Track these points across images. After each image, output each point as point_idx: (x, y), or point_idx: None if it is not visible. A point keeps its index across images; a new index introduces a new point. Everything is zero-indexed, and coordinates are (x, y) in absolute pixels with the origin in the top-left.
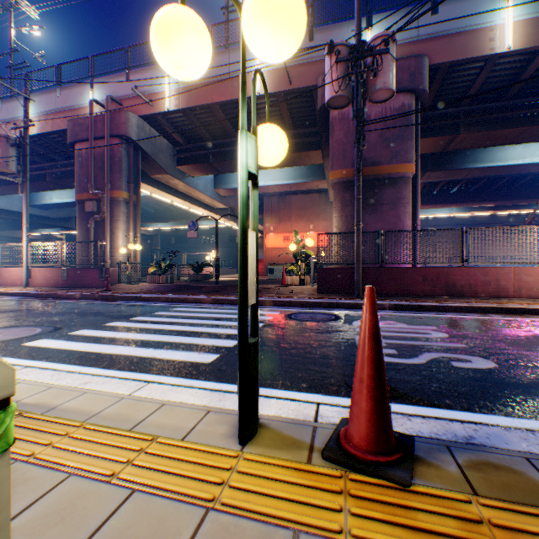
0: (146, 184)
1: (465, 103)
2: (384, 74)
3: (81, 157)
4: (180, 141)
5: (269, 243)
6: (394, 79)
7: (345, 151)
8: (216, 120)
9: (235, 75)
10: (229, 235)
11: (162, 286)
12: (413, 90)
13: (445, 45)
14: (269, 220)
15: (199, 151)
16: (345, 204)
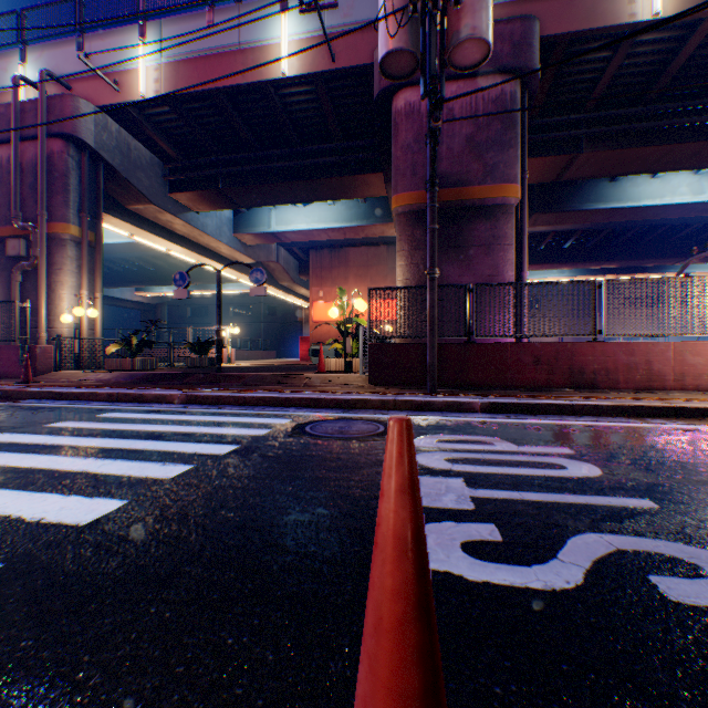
0: (118, 219)
1: (589, 106)
2: (474, 13)
3: (0, 169)
4: (173, 155)
5: (318, 315)
6: (490, 24)
7: (416, 163)
8: (224, 120)
9: (248, 45)
10: (268, 305)
11: (123, 375)
12: (519, 70)
13: (564, 8)
14: (318, 282)
15: (202, 171)
16: (416, 246)
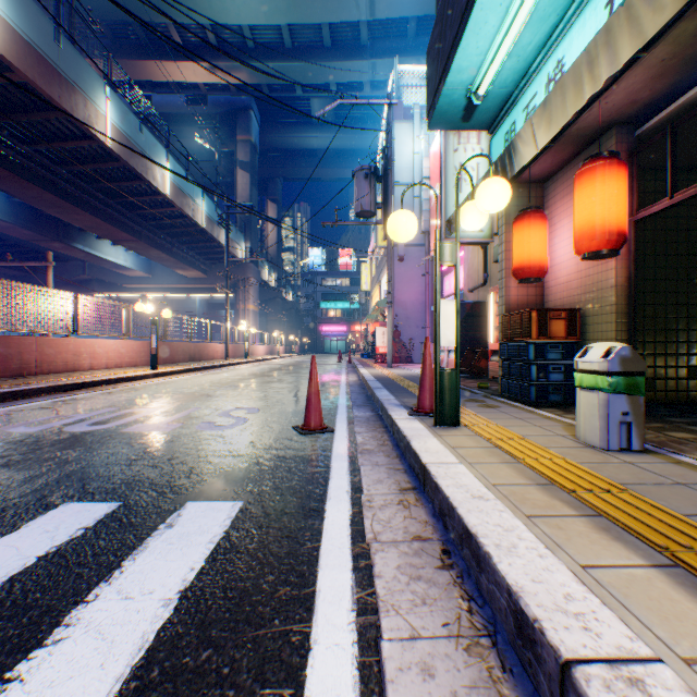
0: None
1: None
2: None
3: None
4: None
5: None
6: None
7: None
8: None
9: None
10: None
11: None
12: None
13: None
14: None
15: None
16: None
